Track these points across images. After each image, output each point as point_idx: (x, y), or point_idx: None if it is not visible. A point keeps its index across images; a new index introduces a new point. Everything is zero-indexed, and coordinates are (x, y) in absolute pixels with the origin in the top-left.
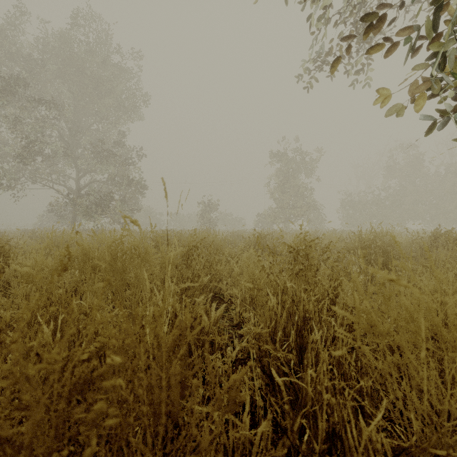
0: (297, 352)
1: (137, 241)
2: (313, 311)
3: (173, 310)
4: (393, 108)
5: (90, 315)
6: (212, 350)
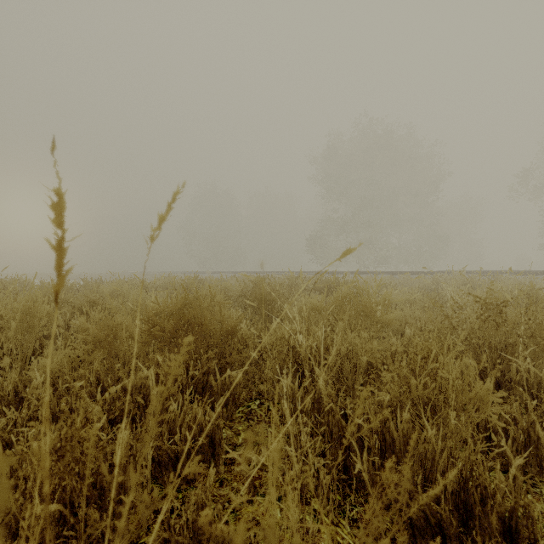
0: None
1: None
2: None
3: None
4: None
5: None
6: None
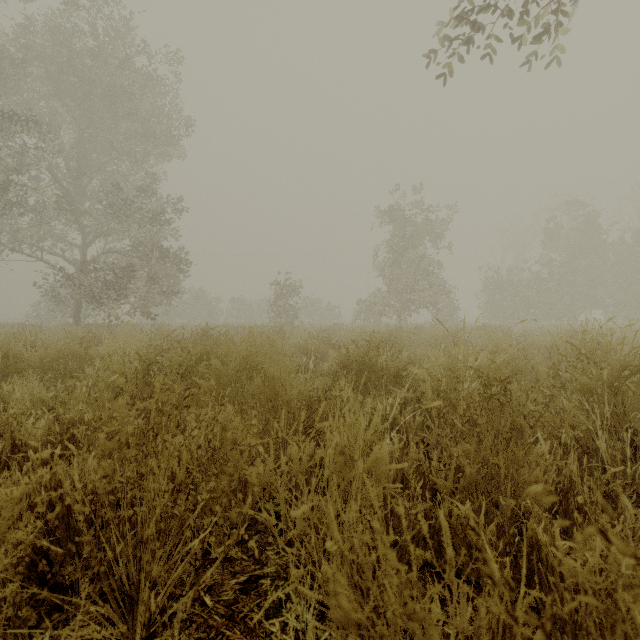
0: None
1: None
2: None
3: None
4: None
5: None
6: None
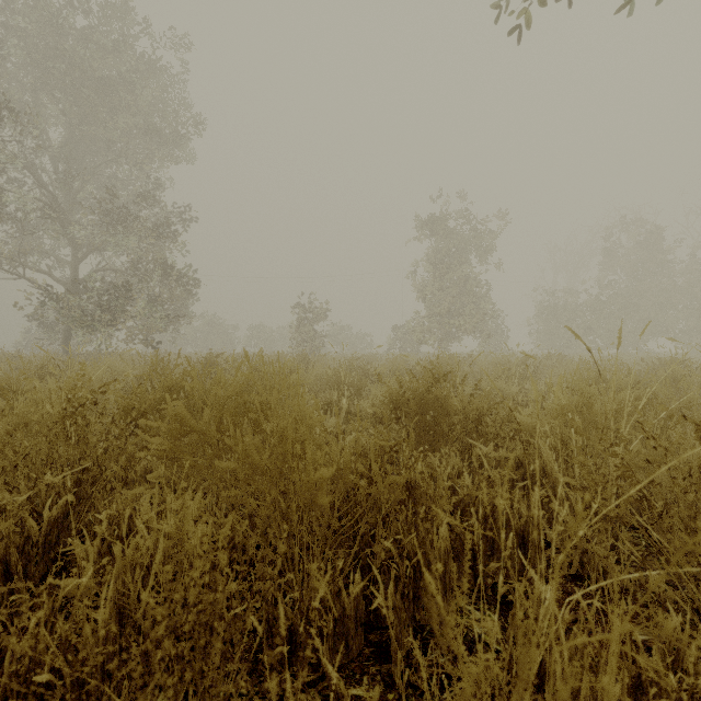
0: None
1: None
2: None
3: None
4: None
5: None
6: None
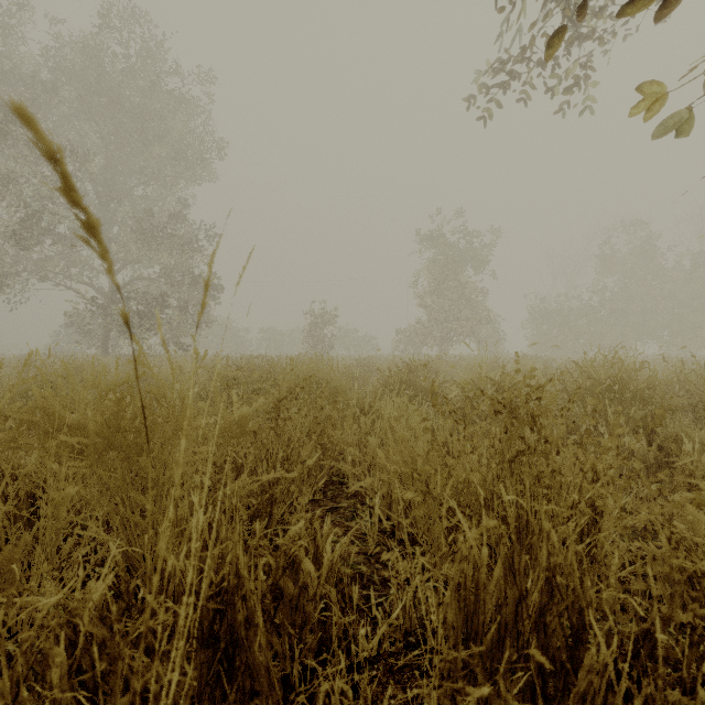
0: (535, 672)
1: (163, 388)
2: (576, 572)
3: (231, 558)
4: (675, 126)
5: (7, 591)
6: (324, 630)
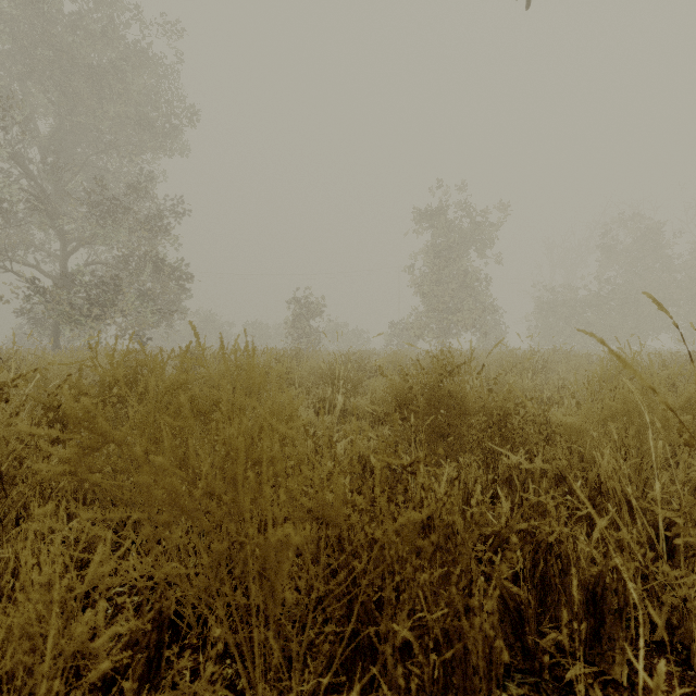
0: None
1: None
2: None
3: None
4: None
5: None
6: None
